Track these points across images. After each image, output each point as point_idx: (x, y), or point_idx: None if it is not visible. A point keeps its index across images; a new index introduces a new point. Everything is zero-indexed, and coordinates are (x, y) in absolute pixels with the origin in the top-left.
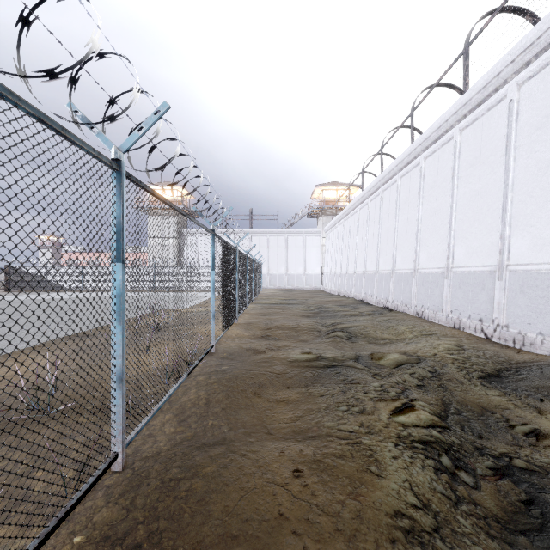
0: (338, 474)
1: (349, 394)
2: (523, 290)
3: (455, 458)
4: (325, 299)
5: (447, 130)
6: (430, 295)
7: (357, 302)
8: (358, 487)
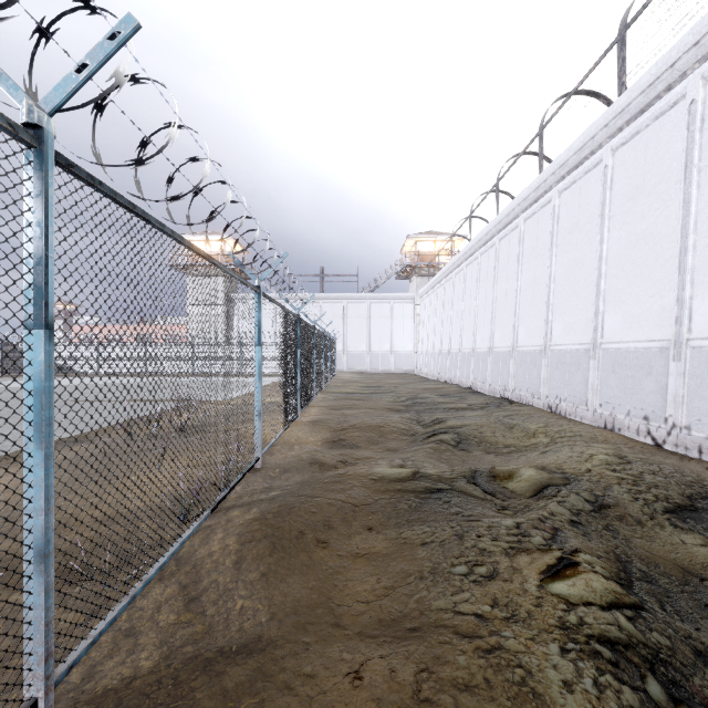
0: None
1: (468, 543)
2: None
3: (668, 680)
4: (420, 386)
5: (593, 151)
6: (569, 381)
7: (463, 390)
8: None
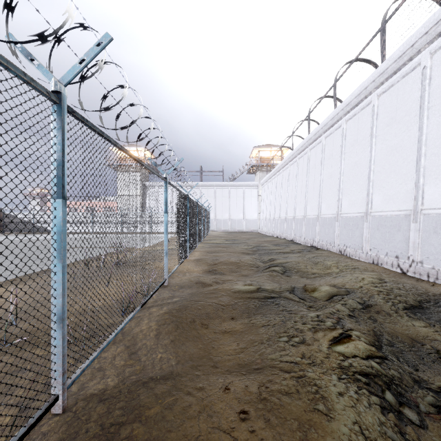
0: (285, 417)
1: (288, 325)
2: (436, 230)
3: (397, 393)
4: (261, 239)
5: (366, 96)
6: (352, 235)
7: (288, 241)
8: (308, 433)
